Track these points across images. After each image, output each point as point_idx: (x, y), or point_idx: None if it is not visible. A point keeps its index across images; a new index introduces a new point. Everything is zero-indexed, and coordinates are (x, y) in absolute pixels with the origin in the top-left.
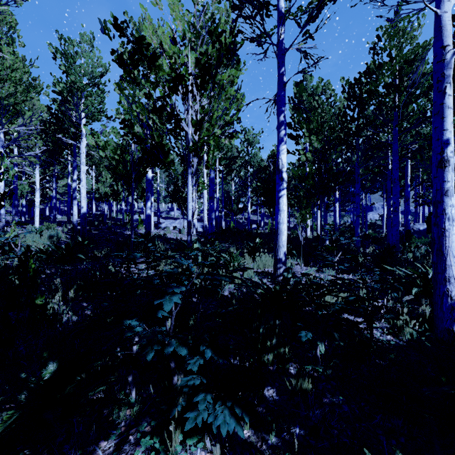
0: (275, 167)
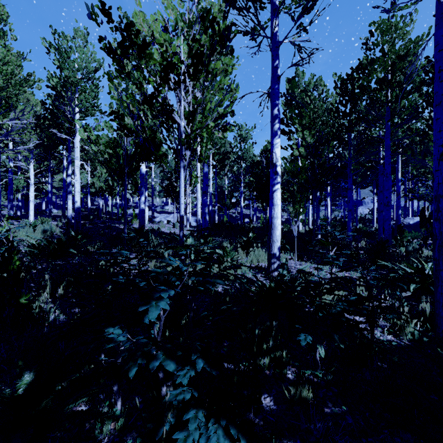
0: (268, 162)
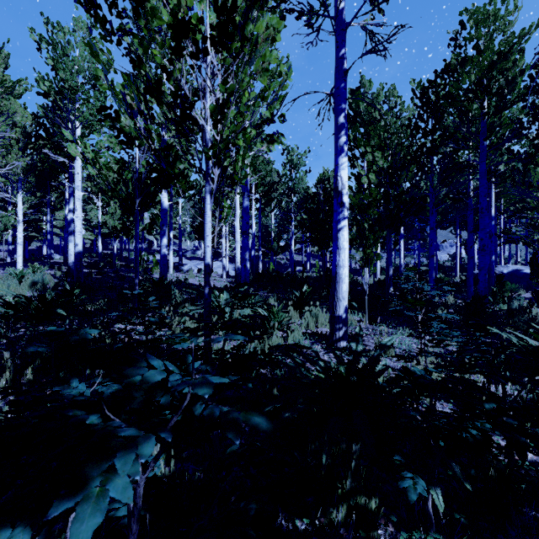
0: (326, 194)
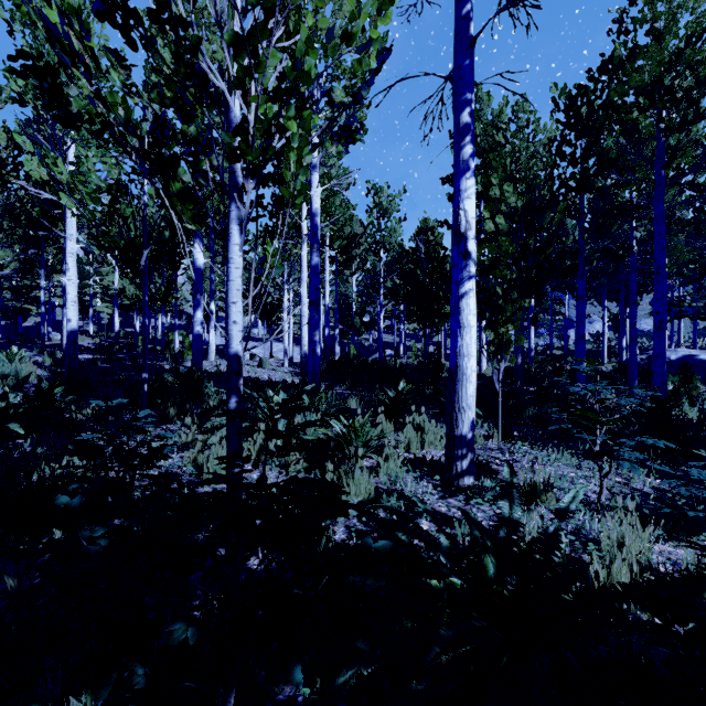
0: (429, 250)
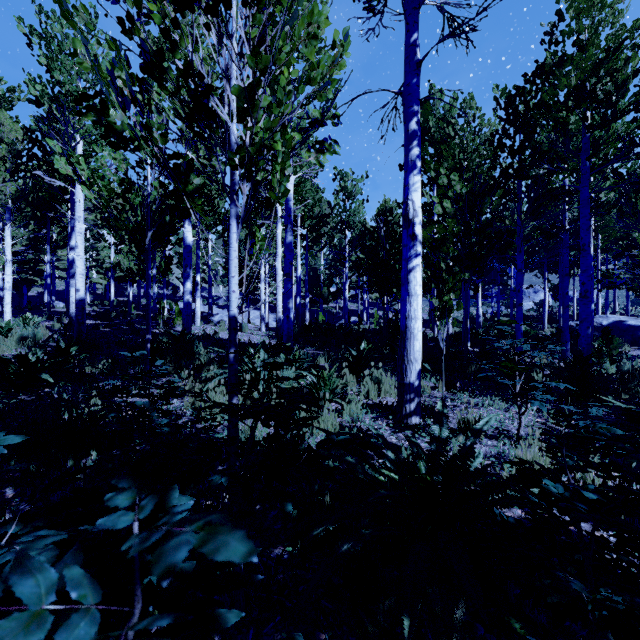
0: (388, 229)
